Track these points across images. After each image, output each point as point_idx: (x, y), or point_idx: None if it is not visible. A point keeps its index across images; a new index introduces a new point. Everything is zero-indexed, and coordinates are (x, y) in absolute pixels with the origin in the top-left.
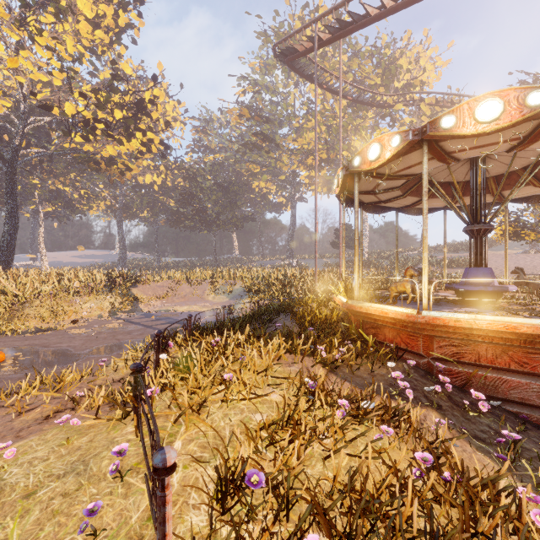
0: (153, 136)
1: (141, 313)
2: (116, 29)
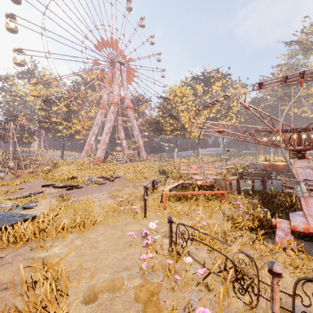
0: (233, 115)
1: None
2: (222, 85)
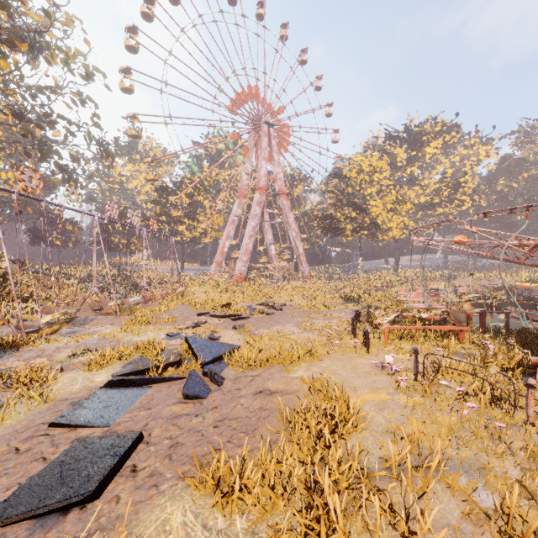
0: (465, 198)
1: None
2: (443, 145)
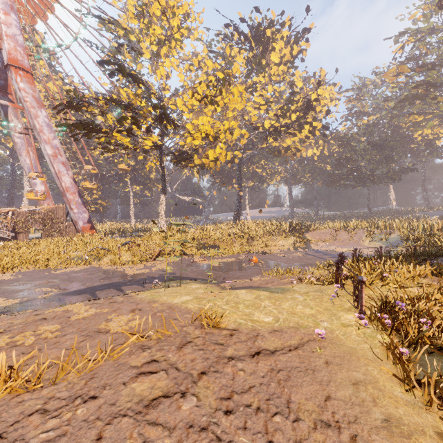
0: (316, 124)
1: (312, 250)
2: (291, 59)
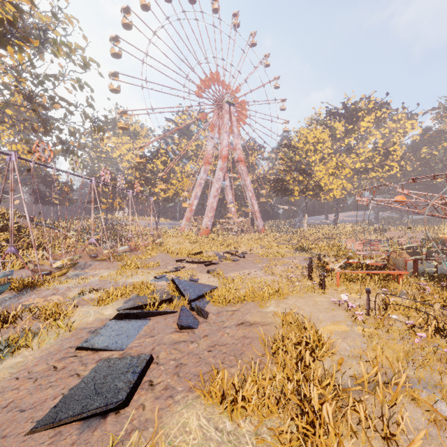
0: (394, 164)
1: None
2: (375, 120)
